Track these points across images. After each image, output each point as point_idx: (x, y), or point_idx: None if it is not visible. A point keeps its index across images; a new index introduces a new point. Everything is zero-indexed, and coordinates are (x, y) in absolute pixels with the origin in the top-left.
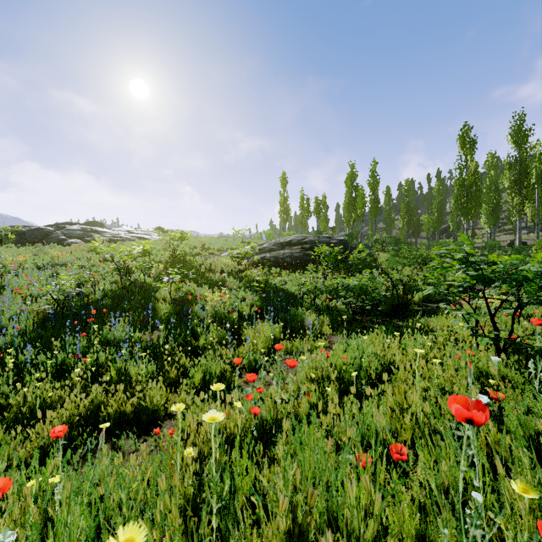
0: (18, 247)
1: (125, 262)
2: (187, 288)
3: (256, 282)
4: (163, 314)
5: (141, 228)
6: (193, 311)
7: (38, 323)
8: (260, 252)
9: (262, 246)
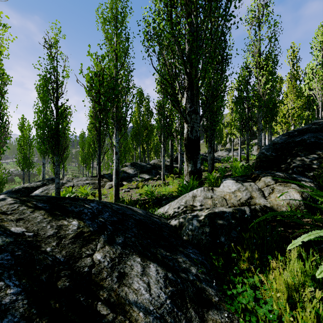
0: None
1: None
2: None
3: None
4: None
5: None
6: None
7: None
8: None
9: None
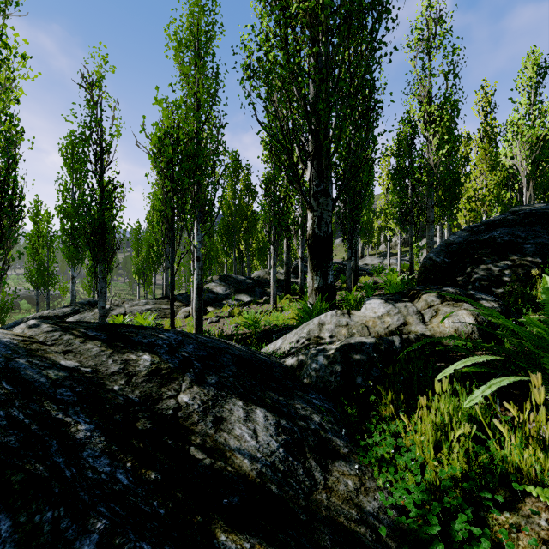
0: None
1: None
2: None
3: None
4: None
5: None
6: None
7: None
8: None
9: None
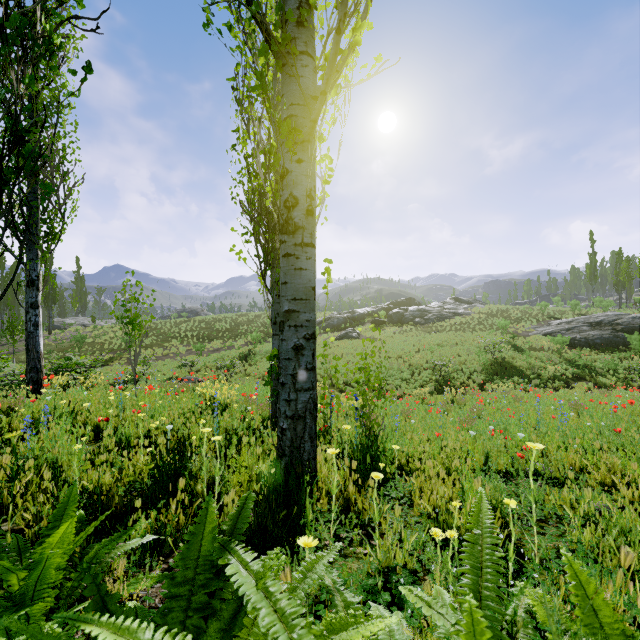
0: (394, 325)
1: (496, 346)
2: (529, 361)
3: (573, 360)
4: (527, 373)
5: (445, 301)
6: (541, 373)
7: (478, 372)
8: (569, 332)
9: (570, 326)
